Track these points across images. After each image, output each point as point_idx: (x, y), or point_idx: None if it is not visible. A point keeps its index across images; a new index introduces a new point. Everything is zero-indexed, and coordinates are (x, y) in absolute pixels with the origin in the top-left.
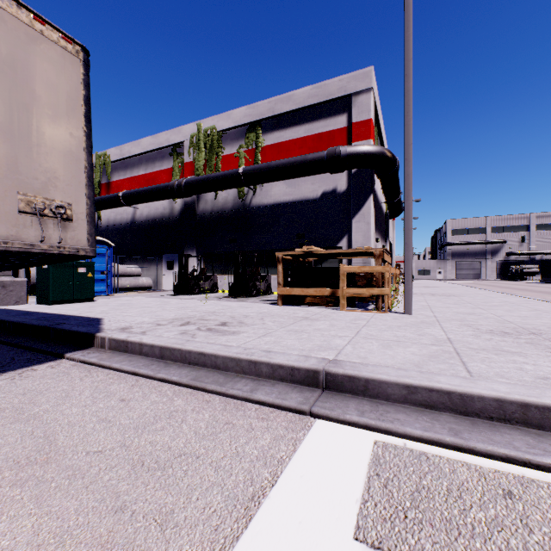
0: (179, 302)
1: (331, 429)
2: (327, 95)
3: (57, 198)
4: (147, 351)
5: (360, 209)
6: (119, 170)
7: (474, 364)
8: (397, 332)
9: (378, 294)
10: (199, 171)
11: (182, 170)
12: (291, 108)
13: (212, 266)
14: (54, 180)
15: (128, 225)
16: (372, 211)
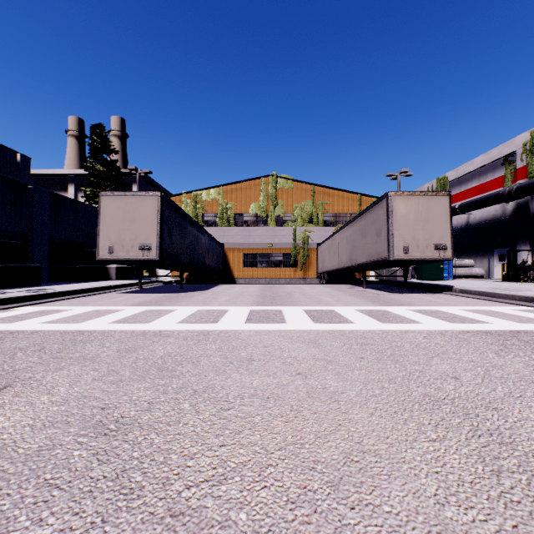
0: (499, 283)
1: (527, 307)
2: None
3: (442, 243)
4: (473, 293)
5: None
6: (454, 187)
7: None
8: None
9: None
10: (531, 174)
11: (514, 175)
12: None
13: None
14: (441, 238)
15: (462, 228)
16: None
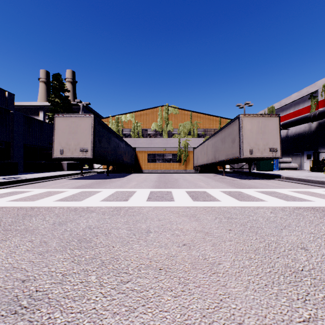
0: (309, 173)
1: None
2: None
3: (274, 147)
4: (294, 179)
5: None
6: (279, 113)
7: None
8: None
9: None
10: None
11: (317, 105)
12: None
13: None
14: (274, 144)
15: (284, 138)
16: None
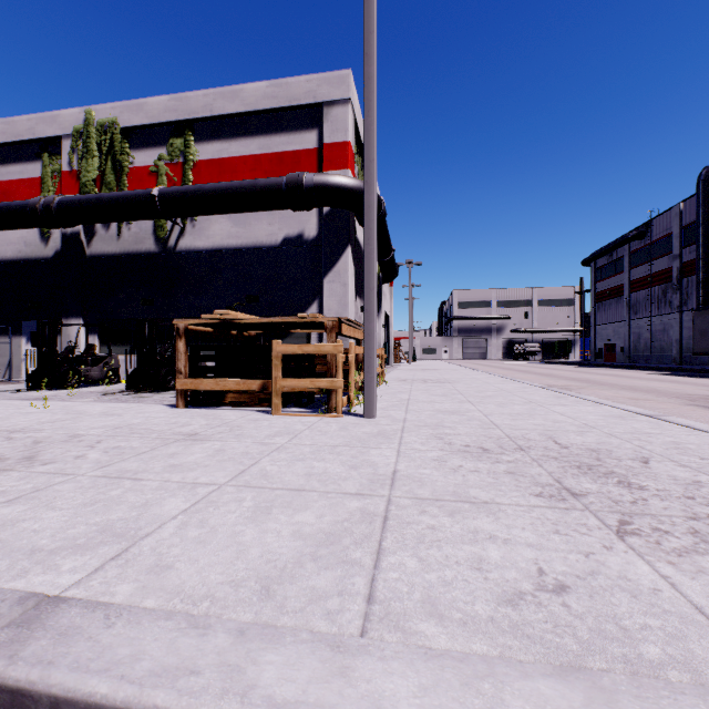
0: None
1: None
2: (290, 98)
3: None
4: None
5: (334, 265)
6: None
7: (398, 559)
8: (319, 463)
9: (327, 387)
10: (88, 188)
11: (60, 182)
12: (238, 109)
13: (107, 341)
14: None
15: None
16: (350, 268)
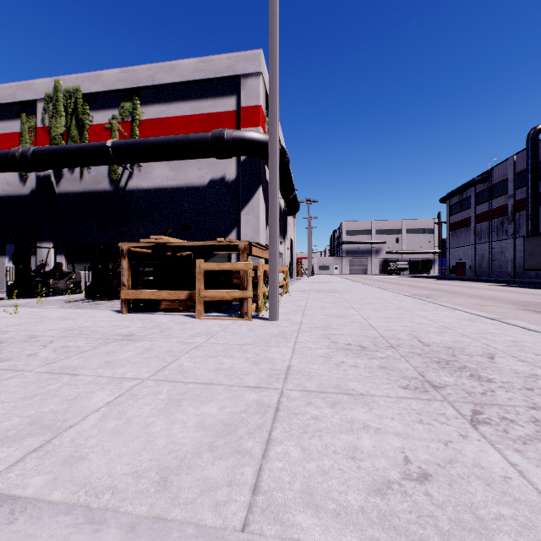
0: None
1: None
2: (215, 71)
3: None
4: None
5: (249, 201)
6: None
7: (284, 448)
8: (227, 360)
9: (240, 296)
10: (57, 140)
11: (35, 136)
12: (174, 79)
13: (71, 260)
14: None
15: None
16: (261, 203)
